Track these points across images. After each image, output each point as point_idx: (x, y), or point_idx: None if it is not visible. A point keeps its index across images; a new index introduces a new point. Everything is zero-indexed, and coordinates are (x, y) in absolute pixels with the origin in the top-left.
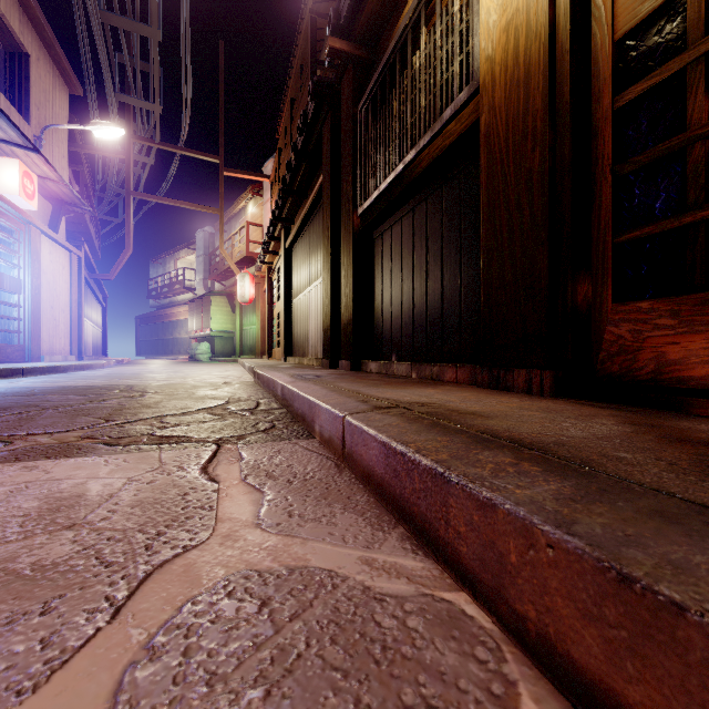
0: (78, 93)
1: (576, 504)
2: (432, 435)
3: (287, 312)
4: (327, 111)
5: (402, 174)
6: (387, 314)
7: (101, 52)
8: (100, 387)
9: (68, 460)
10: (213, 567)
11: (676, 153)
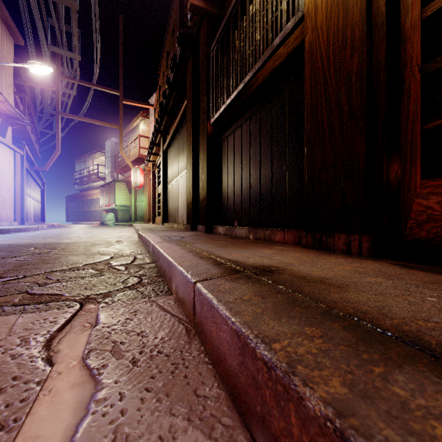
0: (20, 43)
1: None
2: (296, 323)
3: (164, 193)
4: (189, 54)
5: (242, 91)
6: (231, 193)
7: (35, 15)
8: (22, 245)
9: None
10: None
11: None
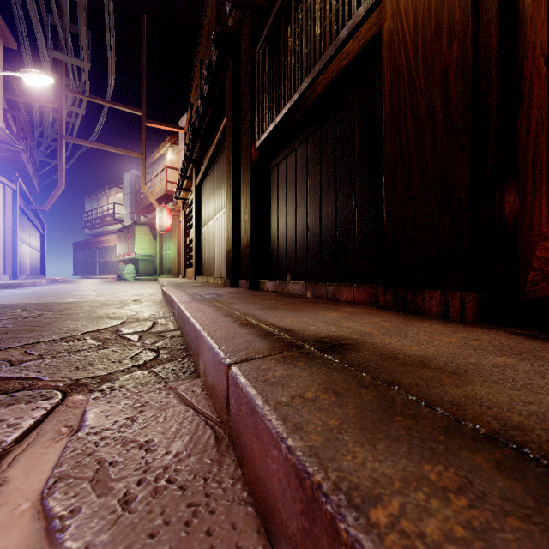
0: (12, 46)
1: None
2: (405, 453)
3: (197, 239)
4: (229, 59)
5: (297, 104)
6: (282, 237)
7: (31, 9)
8: (7, 305)
9: None
10: None
11: None
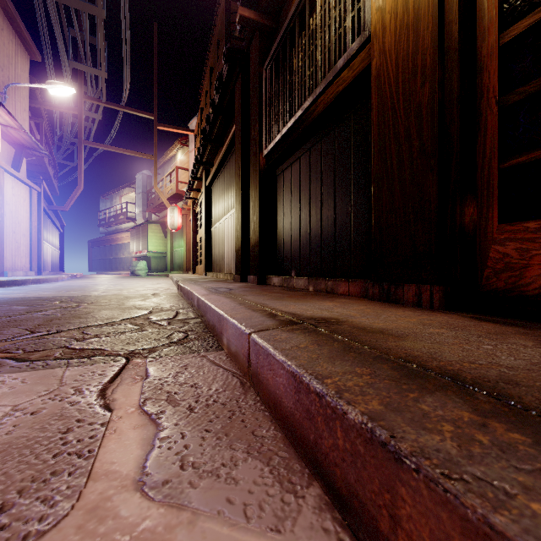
0: (37, 59)
1: None
2: (349, 365)
3: (207, 237)
4: (238, 72)
5: (301, 119)
6: (287, 237)
7: (55, 26)
8: (45, 298)
9: None
10: None
11: None
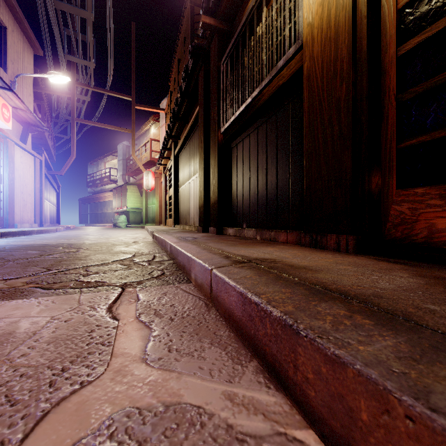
0: (39, 54)
1: (418, 364)
2: (278, 287)
3: (175, 196)
4: (201, 65)
5: (250, 105)
6: (240, 197)
7: (54, 27)
8: (50, 245)
9: (11, 301)
10: (101, 405)
11: (442, 85)
